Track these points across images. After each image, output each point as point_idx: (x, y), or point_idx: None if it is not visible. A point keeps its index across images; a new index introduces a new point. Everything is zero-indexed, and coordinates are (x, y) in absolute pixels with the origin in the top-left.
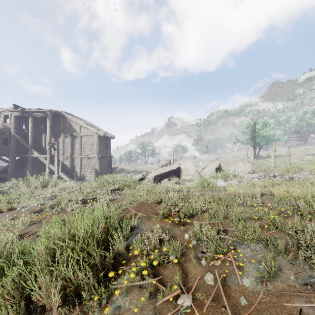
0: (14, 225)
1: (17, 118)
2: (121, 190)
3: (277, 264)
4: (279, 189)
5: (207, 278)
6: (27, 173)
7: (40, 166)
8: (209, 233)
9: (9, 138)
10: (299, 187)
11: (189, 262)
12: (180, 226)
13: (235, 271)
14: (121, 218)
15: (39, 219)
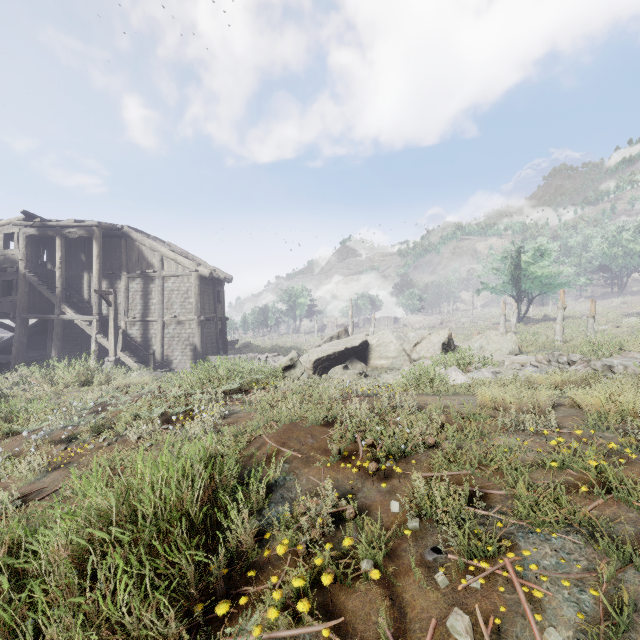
0: (12, 471)
1: (31, 241)
2: (245, 392)
3: (633, 597)
4: (593, 395)
5: (455, 625)
6: (53, 353)
7: (78, 338)
8: (451, 505)
9: (14, 281)
10: (635, 390)
11: (405, 575)
12: (379, 481)
13: (522, 608)
14: (246, 460)
15: (67, 459)
